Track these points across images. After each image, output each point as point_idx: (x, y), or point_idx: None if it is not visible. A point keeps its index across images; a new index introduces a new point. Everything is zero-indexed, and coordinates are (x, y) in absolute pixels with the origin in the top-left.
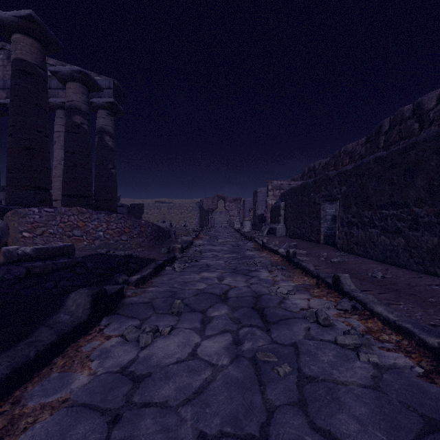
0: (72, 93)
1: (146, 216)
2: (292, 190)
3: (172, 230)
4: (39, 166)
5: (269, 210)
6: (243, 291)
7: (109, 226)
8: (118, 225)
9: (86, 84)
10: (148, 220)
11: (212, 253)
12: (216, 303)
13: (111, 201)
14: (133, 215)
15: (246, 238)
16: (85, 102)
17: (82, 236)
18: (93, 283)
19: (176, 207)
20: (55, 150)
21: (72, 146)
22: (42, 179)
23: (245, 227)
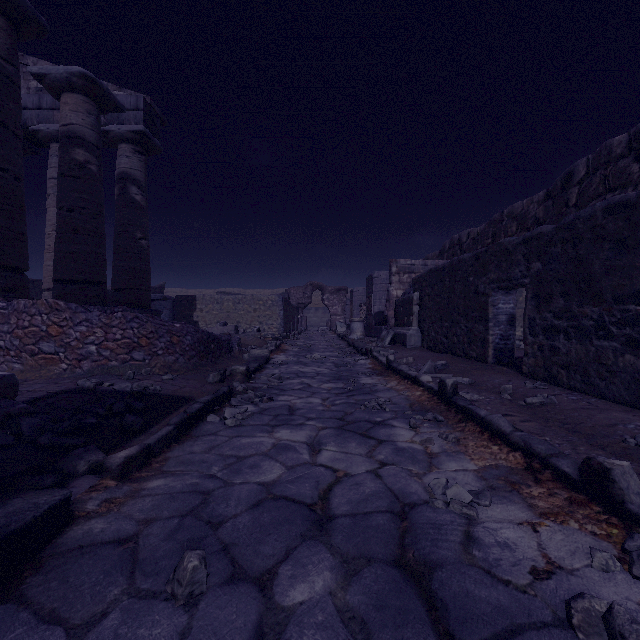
0: (70, 111)
1: (200, 315)
2: (433, 273)
3: (235, 339)
4: (2, 229)
5: (392, 305)
6: (367, 491)
7: (109, 334)
8: (126, 332)
9: (94, 98)
10: (202, 321)
11: (301, 380)
12: (301, 539)
13: (139, 290)
14: (180, 313)
15: (357, 351)
16: (93, 128)
17: (57, 354)
18: (1, 483)
19: (247, 300)
20: (48, 208)
21: (70, 199)
22: (7, 251)
23: (355, 332)
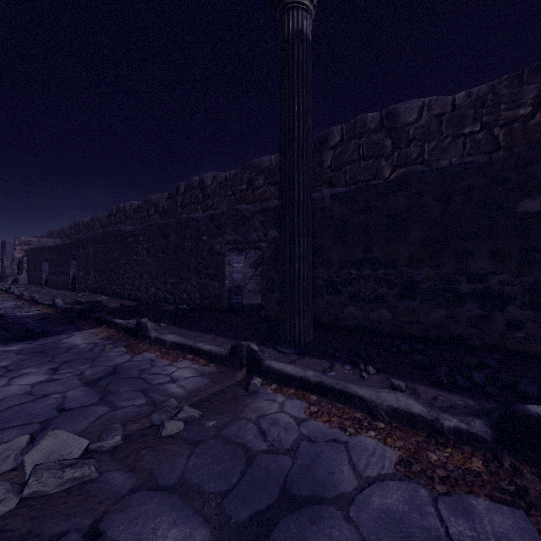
0: None
1: None
2: (32, 250)
3: None
4: None
5: (16, 262)
6: None
7: None
8: None
9: None
10: None
11: None
12: None
13: None
14: None
15: None
16: None
17: None
18: None
19: None
20: None
21: None
22: None
23: None
